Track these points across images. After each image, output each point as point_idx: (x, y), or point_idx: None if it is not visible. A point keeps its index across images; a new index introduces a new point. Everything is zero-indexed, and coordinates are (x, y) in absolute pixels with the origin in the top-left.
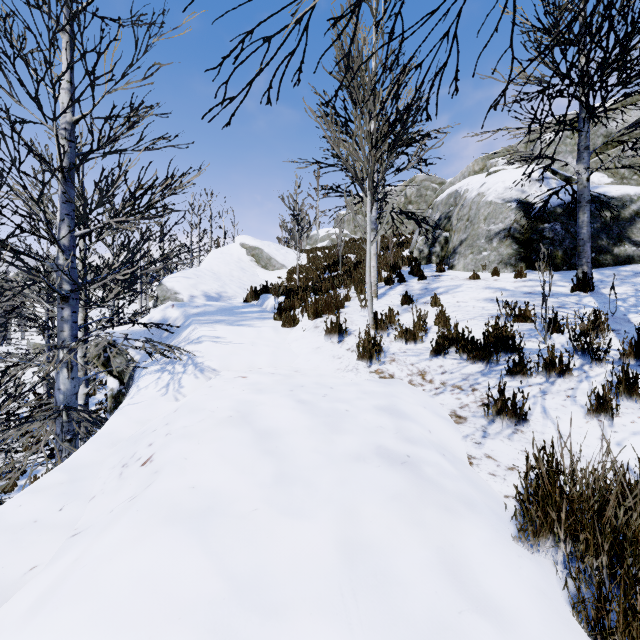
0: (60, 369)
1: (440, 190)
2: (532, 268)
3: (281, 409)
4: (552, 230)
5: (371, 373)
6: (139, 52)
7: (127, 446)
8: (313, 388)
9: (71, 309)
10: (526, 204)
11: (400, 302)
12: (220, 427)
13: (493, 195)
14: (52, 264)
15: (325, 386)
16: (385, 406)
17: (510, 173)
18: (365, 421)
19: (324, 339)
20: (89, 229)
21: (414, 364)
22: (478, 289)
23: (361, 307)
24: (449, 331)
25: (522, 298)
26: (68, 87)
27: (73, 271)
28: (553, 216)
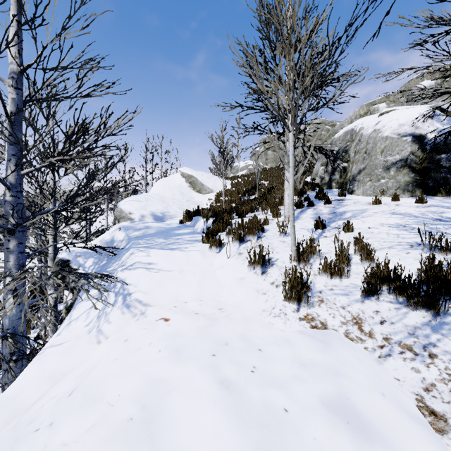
0: (6, 296)
1: (332, 130)
2: (428, 193)
3: (198, 403)
4: (449, 160)
5: (301, 320)
6: (76, 3)
7: (5, 447)
8: (239, 350)
9: (17, 241)
10: (420, 138)
11: (313, 226)
12: (110, 449)
13: (389, 131)
14: (0, 200)
15: (252, 345)
16: (335, 400)
17: (403, 112)
18: (316, 445)
19: (247, 269)
20: (34, 168)
21: (345, 307)
22: (384, 214)
23: (280, 233)
24: (380, 269)
25: (435, 225)
26: (15, 39)
27: (19, 206)
28: (449, 147)
